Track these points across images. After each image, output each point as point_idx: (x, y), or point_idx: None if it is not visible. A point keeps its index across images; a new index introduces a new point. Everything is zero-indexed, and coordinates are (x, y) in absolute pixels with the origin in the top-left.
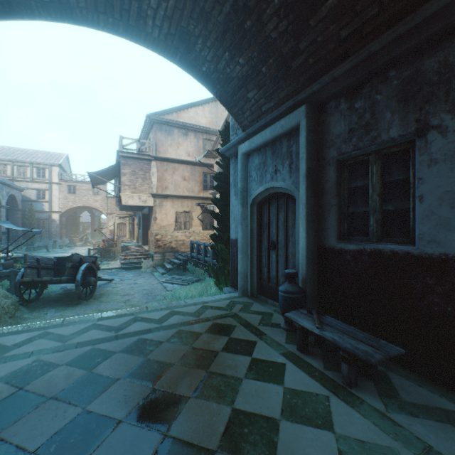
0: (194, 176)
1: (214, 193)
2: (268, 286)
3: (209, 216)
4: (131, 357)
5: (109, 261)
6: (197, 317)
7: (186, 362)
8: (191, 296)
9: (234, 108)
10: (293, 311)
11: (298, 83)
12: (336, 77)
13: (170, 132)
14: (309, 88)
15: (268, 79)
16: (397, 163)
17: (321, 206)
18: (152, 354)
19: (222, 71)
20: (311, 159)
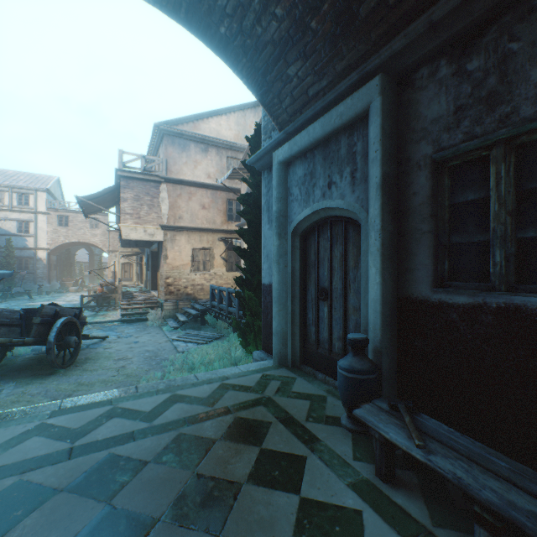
0: (216, 204)
1: (241, 225)
2: (317, 352)
3: (235, 254)
4: (82, 503)
5: (106, 312)
6: (210, 406)
7: (182, 513)
8: (209, 362)
9: (268, 94)
10: (366, 404)
11: (367, 42)
12: (436, 20)
13: (186, 147)
14: (387, 47)
15: (320, 41)
16: None
17: (405, 234)
18: (122, 494)
19: (249, 32)
20: (388, 161)
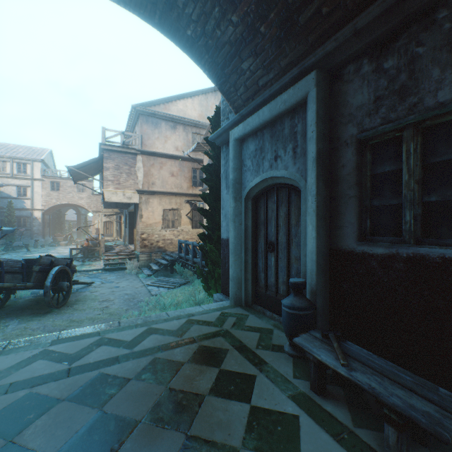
0: (183, 172)
1: (204, 190)
2: (265, 294)
3: (199, 214)
4: (80, 409)
5: (92, 262)
6: (179, 337)
7: (158, 417)
8: (177, 303)
9: (226, 84)
10: (304, 334)
11: (306, 44)
12: (359, 28)
13: (158, 125)
14: (321, 48)
15: (267, 42)
16: (446, 137)
17: (335, 198)
18: (111, 402)
19: (210, 34)
20: (322, 139)
